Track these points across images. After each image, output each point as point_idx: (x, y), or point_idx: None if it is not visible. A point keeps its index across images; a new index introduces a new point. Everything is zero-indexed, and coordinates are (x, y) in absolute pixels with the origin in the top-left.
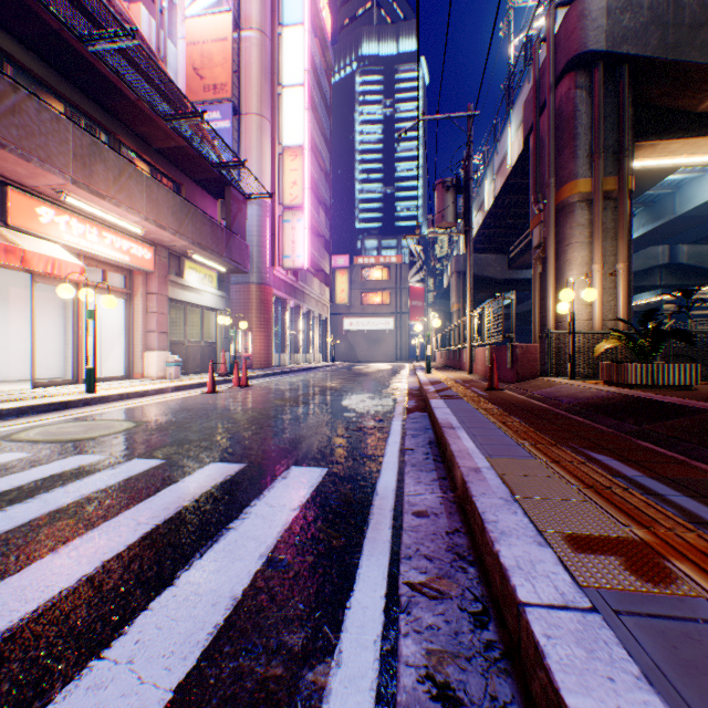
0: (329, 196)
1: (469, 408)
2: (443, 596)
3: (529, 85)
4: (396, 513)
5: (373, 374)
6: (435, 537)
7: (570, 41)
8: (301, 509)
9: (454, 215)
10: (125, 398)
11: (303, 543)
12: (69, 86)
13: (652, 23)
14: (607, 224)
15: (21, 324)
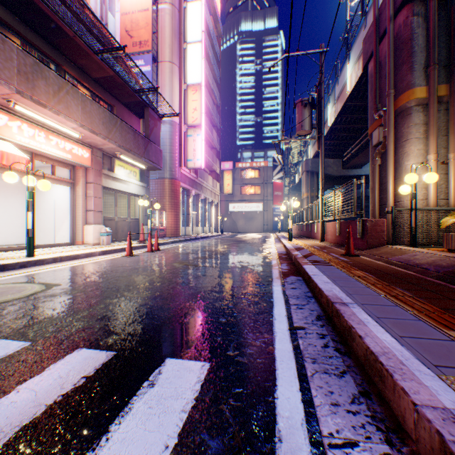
0: (219, 121)
1: (344, 276)
2: None
3: (365, 29)
4: None
5: (249, 241)
6: None
7: None
8: None
9: (309, 125)
10: (58, 261)
11: None
12: (22, 25)
13: None
14: (439, 122)
15: None
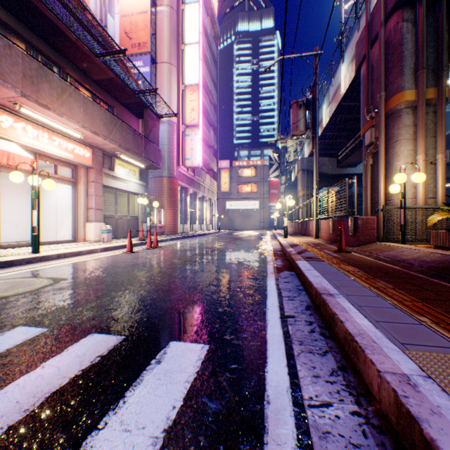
0: (216, 120)
1: (334, 270)
2: None
3: (358, 32)
4: None
5: (246, 238)
6: None
7: None
8: (164, 441)
9: (304, 125)
10: (62, 257)
11: None
12: (26, 30)
13: None
14: (428, 124)
15: None
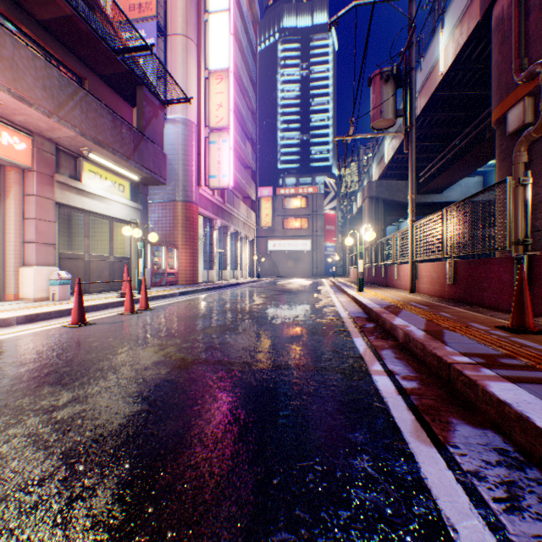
0: (255, 132)
1: None
2: None
3: None
4: None
5: (297, 291)
6: None
7: None
8: None
9: (393, 110)
10: None
11: None
12: None
13: None
14: None
15: None
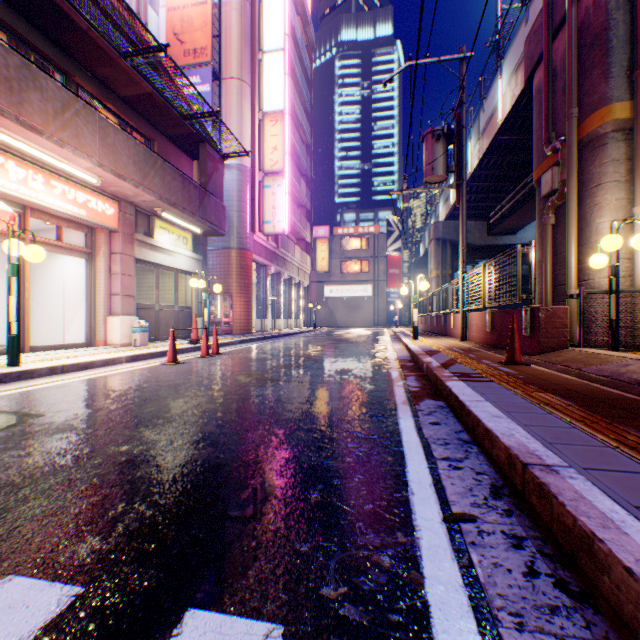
0: (309, 167)
1: (522, 402)
2: None
3: (527, 25)
4: None
5: (354, 340)
6: None
7: None
8: None
9: (444, 167)
10: (59, 372)
11: None
12: (7, 10)
13: None
14: None
15: None
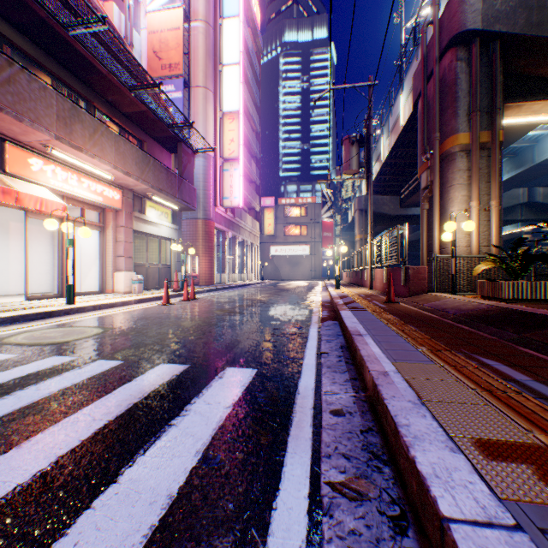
0: (259, 151)
1: (373, 318)
2: (362, 498)
3: (417, 60)
4: (316, 412)
5: (293, 290)
6: (351, 435)
7: (452, 22)
8: (234, 407)
9: (357, 164)
10: (98, 309)
11: (234, 440)
12: (54, 64)
13: (519, 6)
14: (482, 169)
15: (19, 251)
